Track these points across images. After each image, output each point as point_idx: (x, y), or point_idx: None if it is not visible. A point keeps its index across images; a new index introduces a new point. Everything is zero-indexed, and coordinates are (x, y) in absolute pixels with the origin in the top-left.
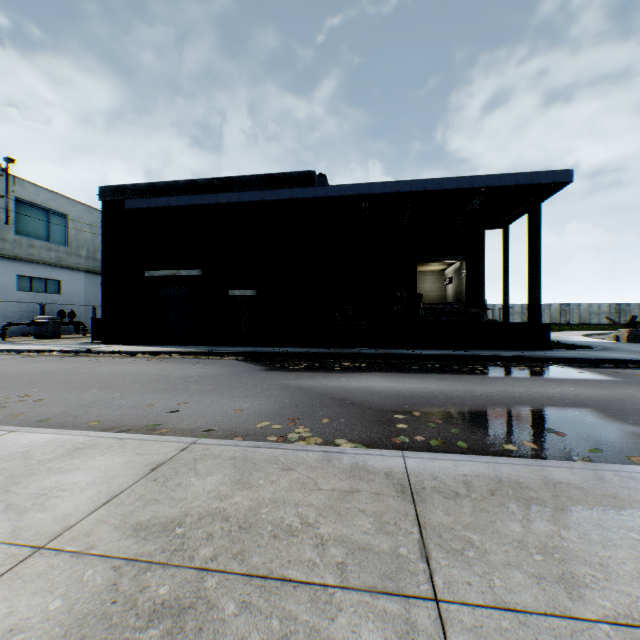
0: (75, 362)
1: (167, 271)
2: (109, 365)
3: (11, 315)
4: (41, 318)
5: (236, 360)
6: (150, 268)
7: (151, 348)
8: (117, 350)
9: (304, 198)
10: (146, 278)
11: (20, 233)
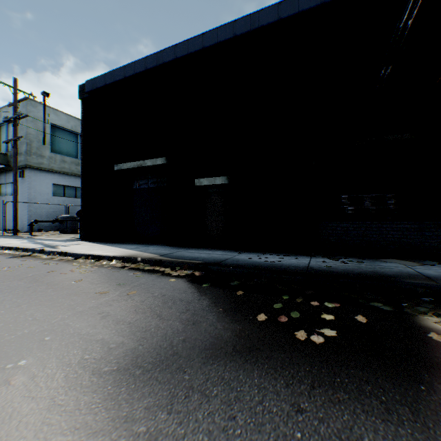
0: None
1: (133, 163)
2: None
3: (48, 214)
4: (63, 217)
5: (187, 280)
6: (119, 161)
7: (106, 248)
8: (64, 251)
9: (300, 12)
10: (115, 172)
11: (55, 151)
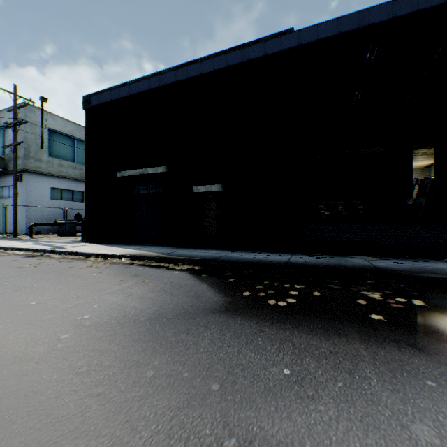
0: (10, 266)
1: (135, 170)
2: (25, 275)
3: (45, 218)
4: (61, 220)
5: (189, 272)
6: (121, 169)
7: (112, 249)
8: (75, 251)
9: (282, 51)
10: (118, 179)
11: (52, 155)
